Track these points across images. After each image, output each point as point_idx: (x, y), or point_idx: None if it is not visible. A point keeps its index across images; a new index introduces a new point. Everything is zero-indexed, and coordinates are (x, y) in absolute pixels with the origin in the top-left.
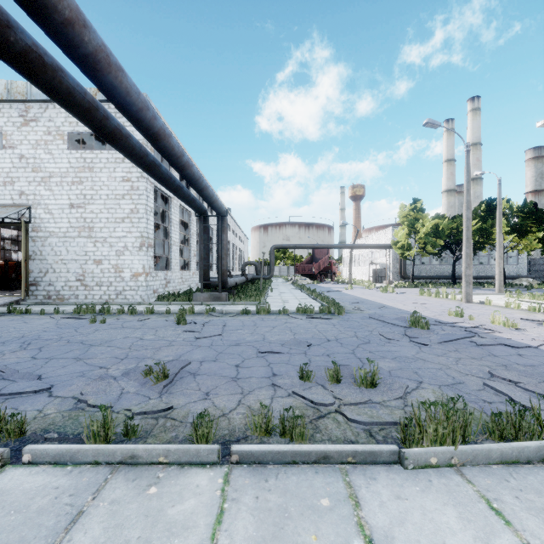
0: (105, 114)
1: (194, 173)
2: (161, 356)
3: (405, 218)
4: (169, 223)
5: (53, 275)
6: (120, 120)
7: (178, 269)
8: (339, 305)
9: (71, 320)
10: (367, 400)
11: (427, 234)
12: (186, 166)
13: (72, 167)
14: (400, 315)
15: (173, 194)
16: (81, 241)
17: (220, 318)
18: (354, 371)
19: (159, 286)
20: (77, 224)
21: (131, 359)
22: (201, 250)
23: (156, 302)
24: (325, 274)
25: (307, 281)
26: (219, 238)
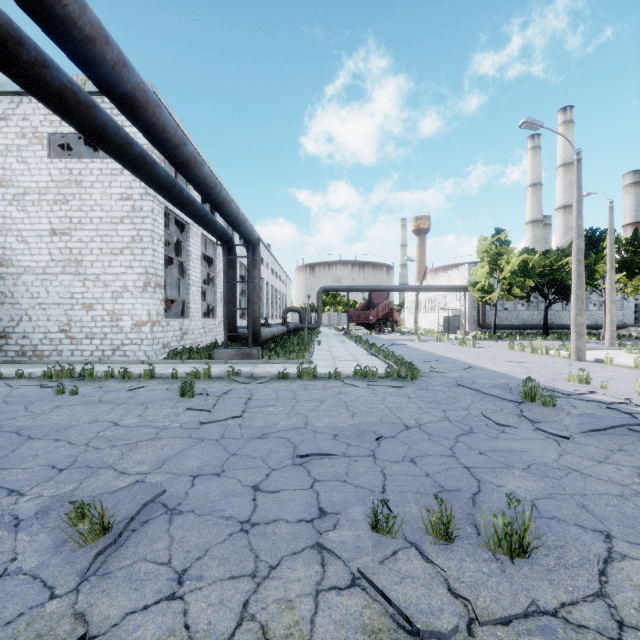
0: (40, 57)
1: (205, 177)
2: (129, 463)
3: (486, 253)
4: (186, 257)
5: (29, 325)
6: (117, 118)
7: (199, 316)
8: (413, 366)
9: (33, 388)
10: (528, 605)
11: (512, 272)
12: (191, 162)
13: (54, 181)
14: (499, 381)
15: (181, 211)
16: (65, 279)
17: (246, 385)
18: (482, 518)
19: (171, 339)
20: (61, 257)
21: (76, 469)
22: (224, 291)
23: (165, 360)
24: (384, 322)
25: (363, 332)
26: (249, 275)
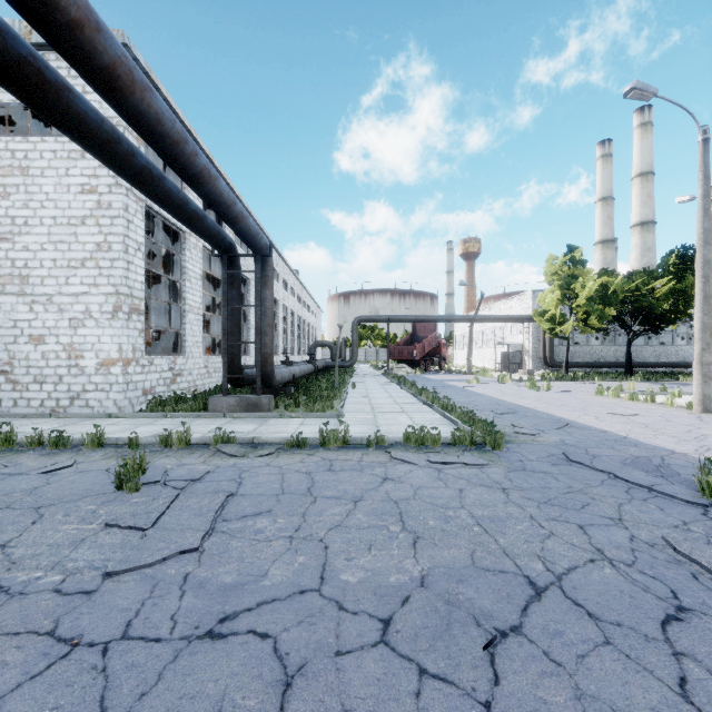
0: None
1: (159, 117)
2: None
3: (556, 276)
4: (181, 276)
5: None
6: (77, 81)
7: (200, 352)
8: (493, 428)
9: None
10: None
11: (589, 299)
12: (121, 77)
13: None
14: (626, 451)
15: (142, 192)
16: (6, 302)
17: (237, 461)
18: None
19: (157, 383)
20: None
21: None
22: (223, 317)
23: (140, 413)
24: (431, 359)
25: (406, 370)
26: (257, 296)
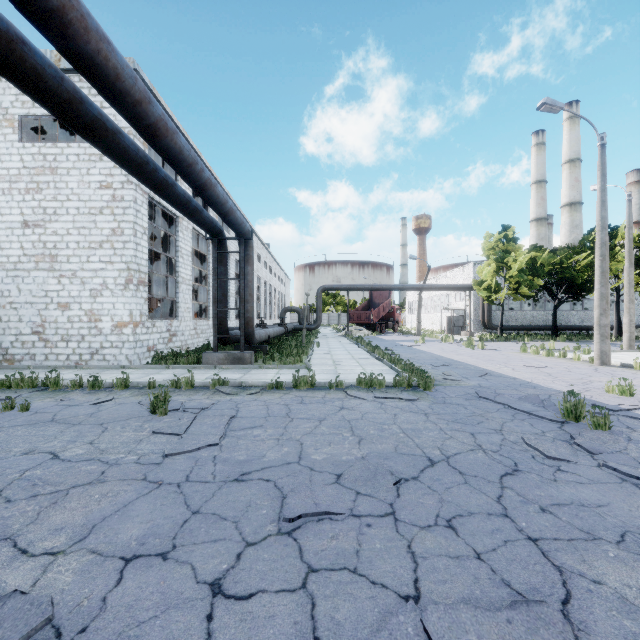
0: None
1: (181, 149)
2: (41, 531)
3: (492, 251)
4: (176, 253)
5: None
6: (96, 98)
7: (190, 316)
8: (425, 374)
9: None
10: None
11: (520, 271)
12: (160, 128)
13: (26, 168)
14: (524, 391)
15: (159, 195)
16: (39, 276)
17: (232, 397)
18: None
19: (158, 341)
20: (34, 251)
21: None
22: (214, 289)
23: (148, 365)
24: (386, 322)
25: (363, 332)
26: (241, 271)
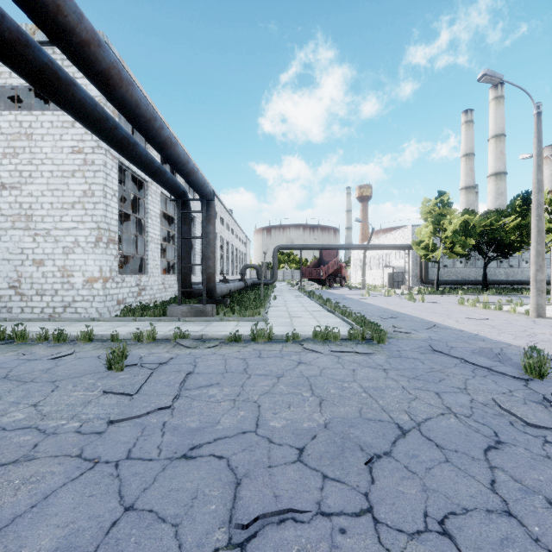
0: None
1: (137, 103)
2: None
3: (429, 214)
4: (145, 215)
5: None
6: (68, 69)
7: (159, 272)
8: (378, 327)
9: None
10: None
11: (454, 232)
12: (113, 76)
13: (3, 134)
14: (475, 344)
15: (121, 154)
16: (15, 235)
17: (192, 351)
18: None
19: (127, 295)
20: (10, 211)
21: None
22: (178, 246)
23: (116, 317)
24: (334, 278)
25: (314, 287)
26: (203, 230)
